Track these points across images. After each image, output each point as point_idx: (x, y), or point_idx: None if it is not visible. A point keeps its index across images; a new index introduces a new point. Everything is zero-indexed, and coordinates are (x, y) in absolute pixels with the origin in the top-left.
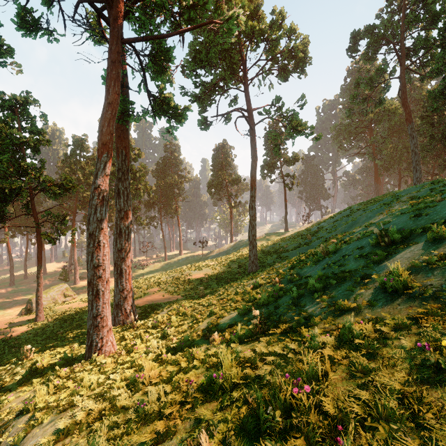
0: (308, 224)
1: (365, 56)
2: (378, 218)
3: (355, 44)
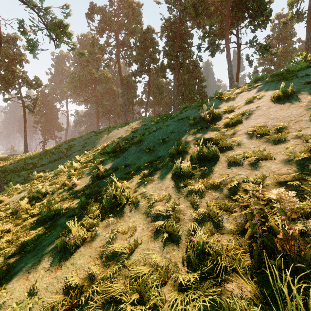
0: (53, 146)
1: (98, 28)
2: (128, 132)
3: (92, 14)
